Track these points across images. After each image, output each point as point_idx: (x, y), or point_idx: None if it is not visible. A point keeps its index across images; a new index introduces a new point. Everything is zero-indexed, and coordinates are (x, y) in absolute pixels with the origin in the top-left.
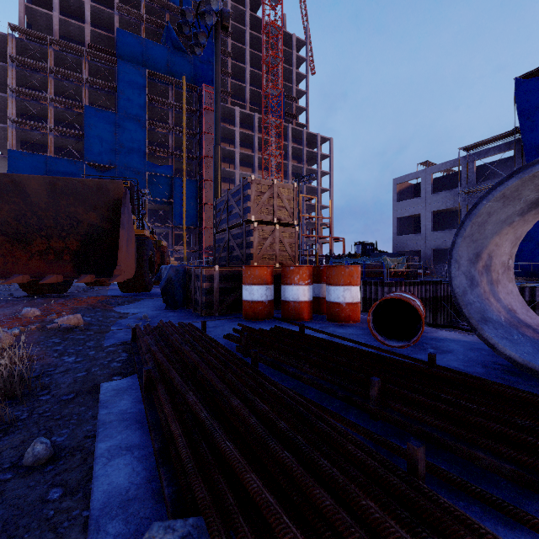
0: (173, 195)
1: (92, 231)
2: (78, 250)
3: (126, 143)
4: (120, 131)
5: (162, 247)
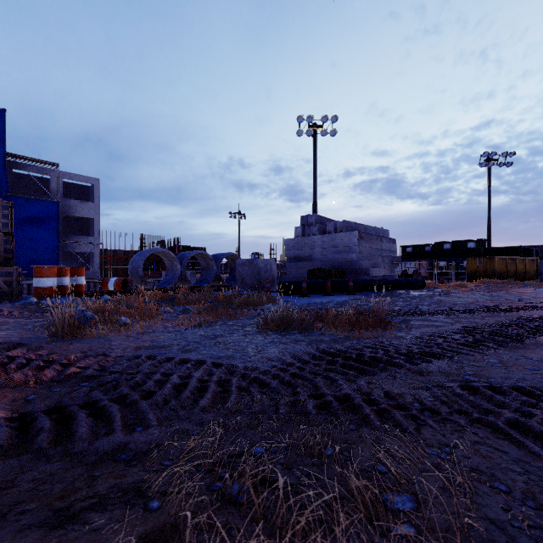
0: None
1: None
2: None
3: None
4: None
5: None
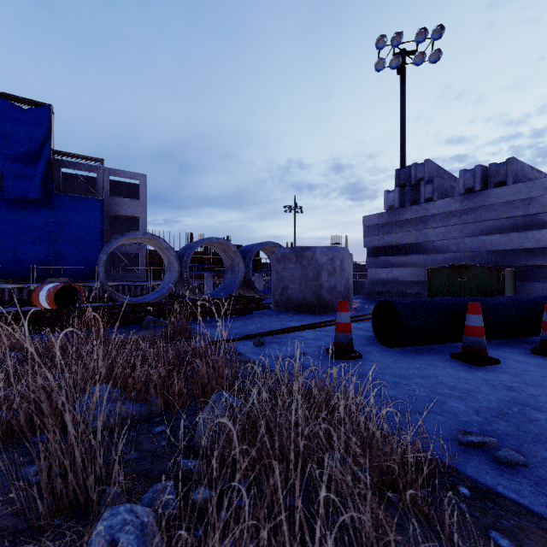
0: None
1: None
2: None
3: None
4: None
5: None
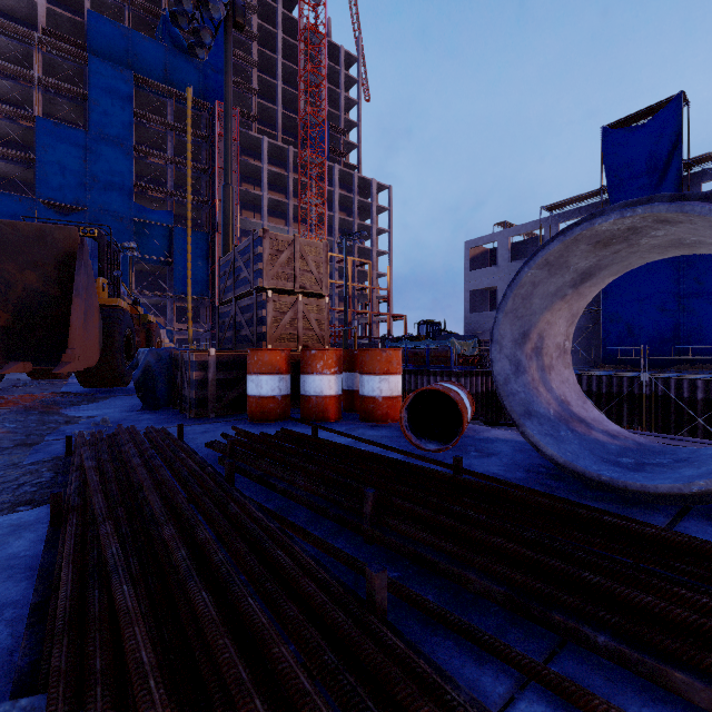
0: (173, 252)
1: (30, 298)
2: (9, 326)
3: (102, 175)
4: (93, 158)
5: (149, 323)
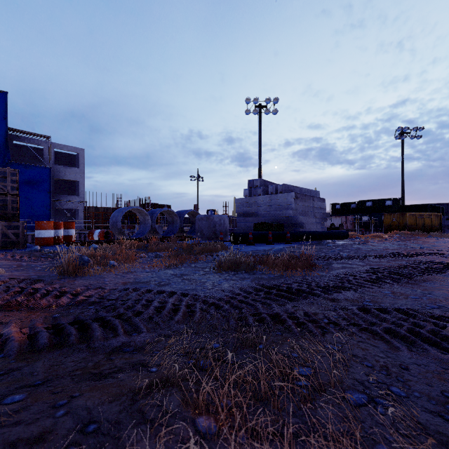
0: None
1: None
2: None
3: None
4: None
5: None
